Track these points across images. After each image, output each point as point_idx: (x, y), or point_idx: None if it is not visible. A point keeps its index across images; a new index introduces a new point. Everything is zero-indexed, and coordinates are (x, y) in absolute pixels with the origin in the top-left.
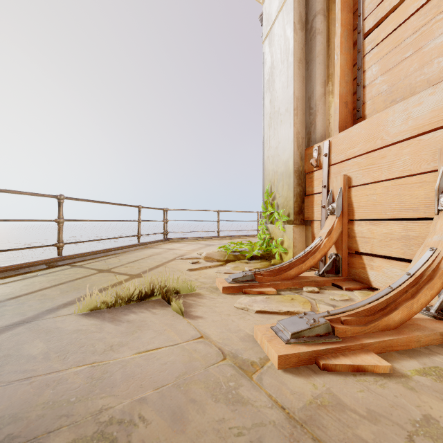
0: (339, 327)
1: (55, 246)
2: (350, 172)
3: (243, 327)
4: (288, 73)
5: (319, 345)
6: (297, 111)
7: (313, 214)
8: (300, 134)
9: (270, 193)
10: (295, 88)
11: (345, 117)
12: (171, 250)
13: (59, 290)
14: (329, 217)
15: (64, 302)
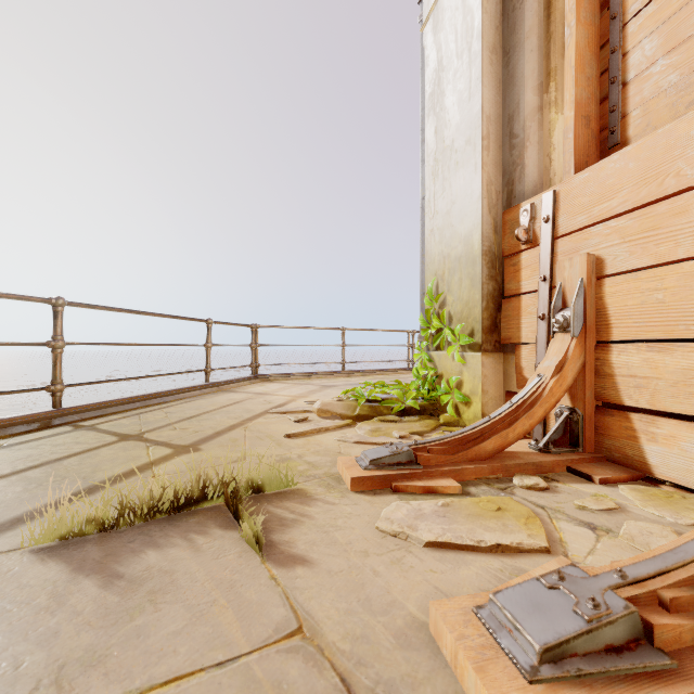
0: (665, 623)
1: (46, 390)
2: (601, 248)
3: (400, 595)
4: (472, 72)
5: (623, 686)
6: (488, 141)
7: (519, 332)
8: (493, 185)
9: (435, 295)
10: (485, 99)
11: (585, 145)
12: (261, 395)
13: (24, 482)
14: (556, 337)
15: (15, 515)
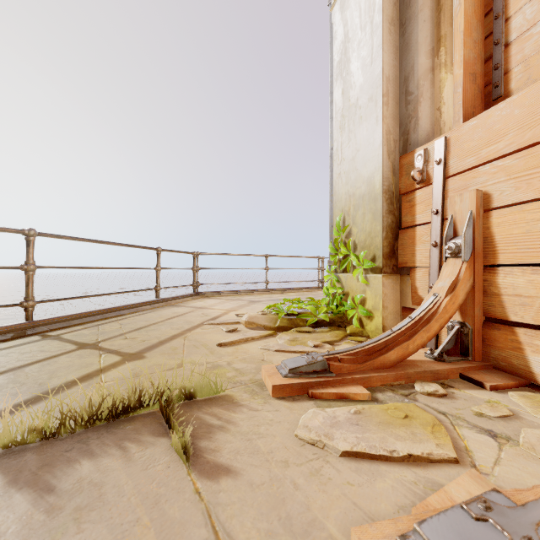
0: None
1: (20, 305)
2: (488, 185)
3: (320, 512)
4: (374, 40)
5: None
6: (387, 98)
7: (414, 258)
8: (391, 134)
9: (342, 227)
10: (385, 62)
11: (472, 98)
12: (200, 309)
13: None
14: (448, 261)
15: None
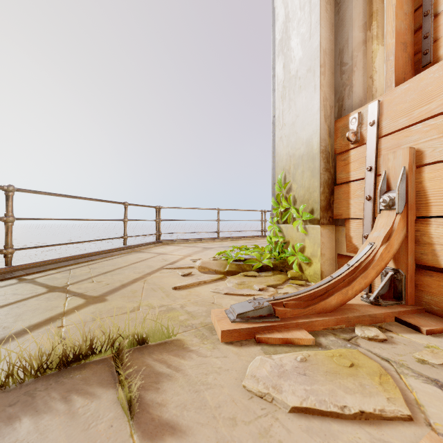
0: None
1: None
2: (421, 143)
3: None
4: (312, 18)
5: None
6: (324, 68)
7: (348, 210)
8: (327, 101)
9: (283, 184)
10: (322, 36)
11: (403, 65)
12: (161, 255)
13: None
14: (382, 213)
15: None
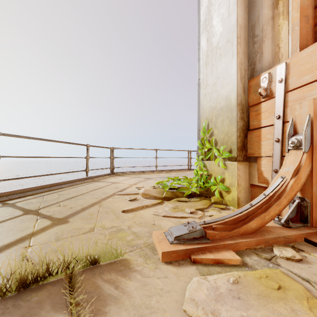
0: None
1: None
2: None
3: None
4: (230, 0)
5: None
6: (240, 39)
7: (260, 150)
8: (242, 65)
9: (207, 130)
10: (239, 15)
11: (306, 34)
12: (114, 183)
13: None
14: (290, 152)
15: None
